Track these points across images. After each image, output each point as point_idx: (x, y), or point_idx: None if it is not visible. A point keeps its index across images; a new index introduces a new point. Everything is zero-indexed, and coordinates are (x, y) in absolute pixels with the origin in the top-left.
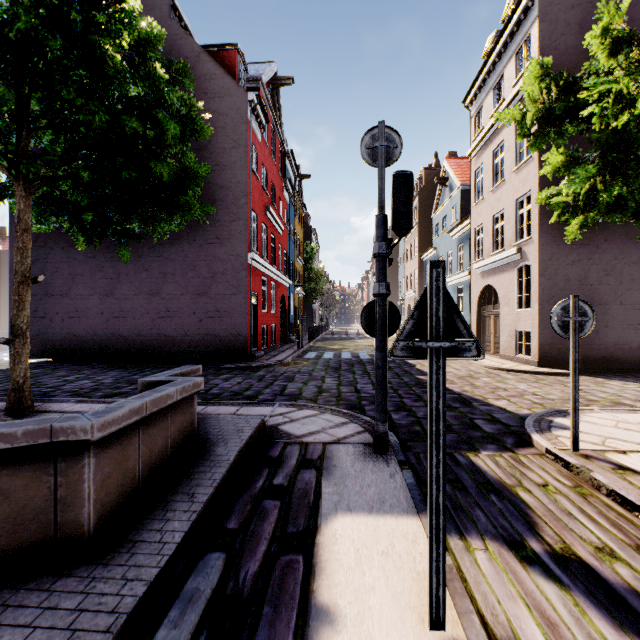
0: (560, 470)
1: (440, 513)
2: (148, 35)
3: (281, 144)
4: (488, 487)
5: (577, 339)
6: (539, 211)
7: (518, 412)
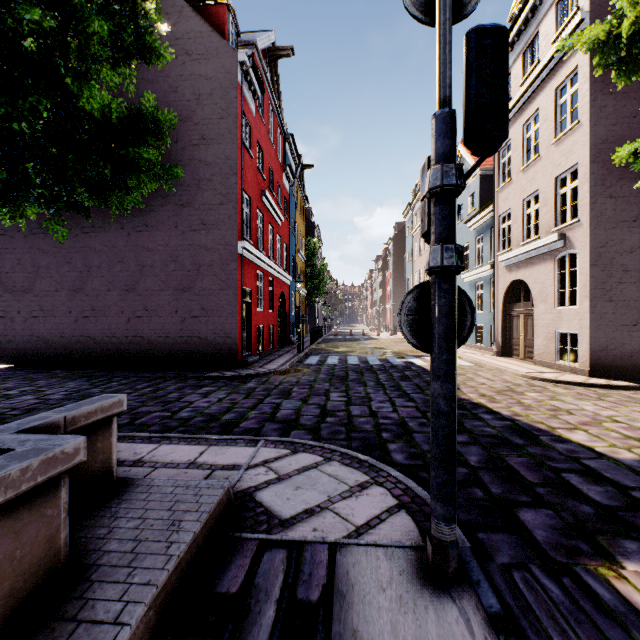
0: None
1: None
2: None
3: (280, 125)
4: None
5: None
6: (590, 187)
7: (617, 456)
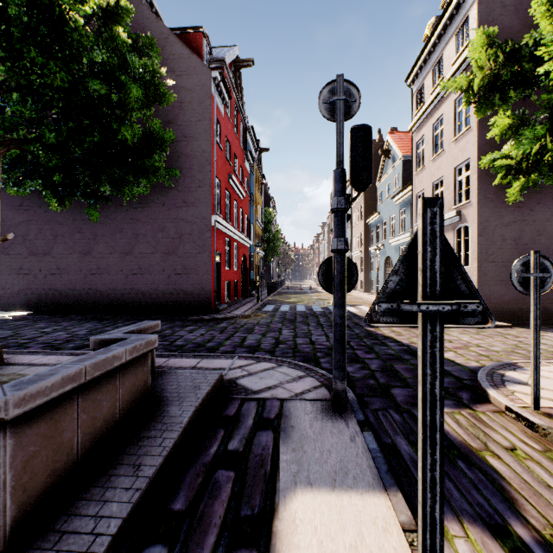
0: (524, 430)
1: (436, 530)
2: (115, 8)
3: (242, 120)
4: (454, 451)
5: (538, 295)
6: (477, 177)
7: (467, 364)
